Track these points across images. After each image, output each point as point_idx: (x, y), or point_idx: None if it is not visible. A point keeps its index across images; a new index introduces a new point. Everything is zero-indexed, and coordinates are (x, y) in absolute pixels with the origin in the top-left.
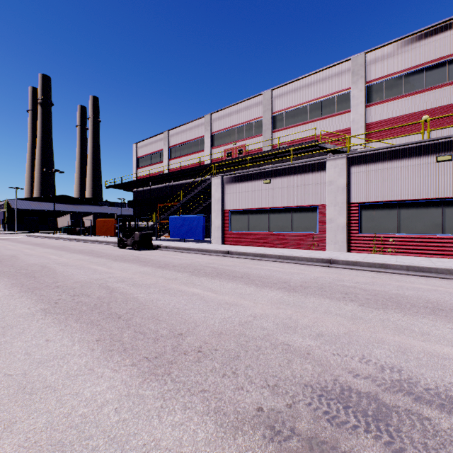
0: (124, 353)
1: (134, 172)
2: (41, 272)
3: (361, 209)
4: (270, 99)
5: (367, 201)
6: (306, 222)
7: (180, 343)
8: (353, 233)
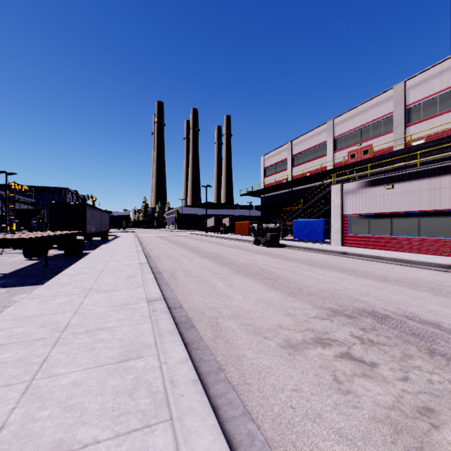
0: (277, 289)
1: (262, 180)
2: (220, 257)
3: None
4: (402, 92)
5: None
6: (436, 227)
7: (300, 290)
8: None
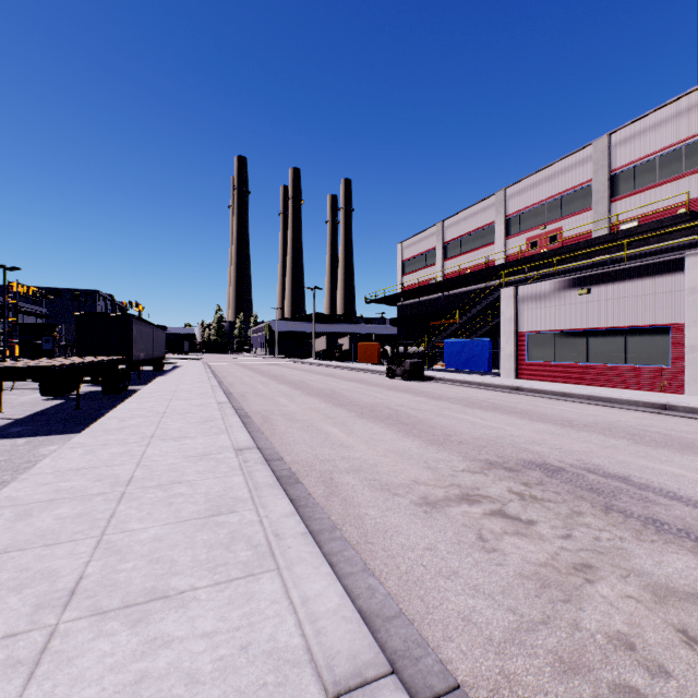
0: (415, 437)
1: (399, 280)
2: (335, 394)
3: None
4: (605, 150)
5: None
6: (649, 350)
7: (448, 438)
8: None
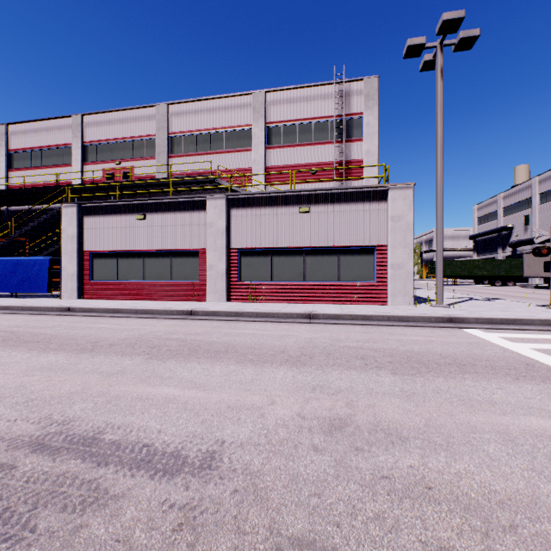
0: None
1: None
2: None
3: (241, 256)
4: (165, 115)
5: (246, 247)
6: (187, 269)
7: None
8: (233, 281)
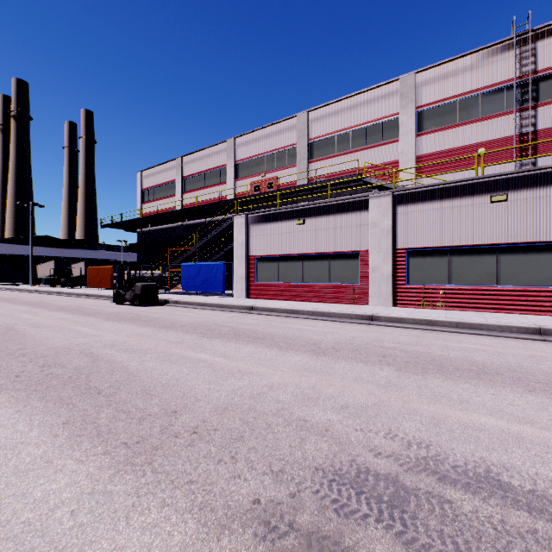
0: (97, 439)
1: (138, 208)
2: (4, 335)
3: (408, 256)
4: (305, 122)
5: (415, 247)
6: (346, 271)
7: (171, 423)
8: (399, 285)
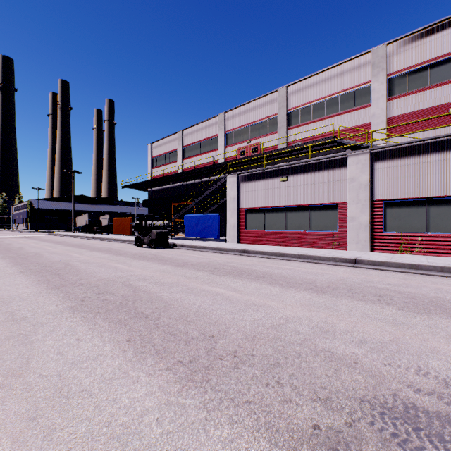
0: (157, 356)
1: (149, 172)
2: (65, 269)
3: (385, 207)
4: (285, 96)
5: (392, 198)
6: (325, 221)
7: (213, 347)
8: (377, 232)
